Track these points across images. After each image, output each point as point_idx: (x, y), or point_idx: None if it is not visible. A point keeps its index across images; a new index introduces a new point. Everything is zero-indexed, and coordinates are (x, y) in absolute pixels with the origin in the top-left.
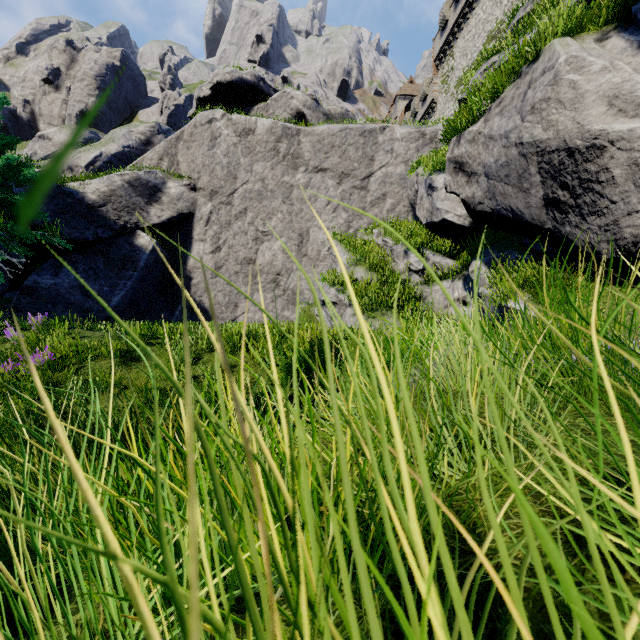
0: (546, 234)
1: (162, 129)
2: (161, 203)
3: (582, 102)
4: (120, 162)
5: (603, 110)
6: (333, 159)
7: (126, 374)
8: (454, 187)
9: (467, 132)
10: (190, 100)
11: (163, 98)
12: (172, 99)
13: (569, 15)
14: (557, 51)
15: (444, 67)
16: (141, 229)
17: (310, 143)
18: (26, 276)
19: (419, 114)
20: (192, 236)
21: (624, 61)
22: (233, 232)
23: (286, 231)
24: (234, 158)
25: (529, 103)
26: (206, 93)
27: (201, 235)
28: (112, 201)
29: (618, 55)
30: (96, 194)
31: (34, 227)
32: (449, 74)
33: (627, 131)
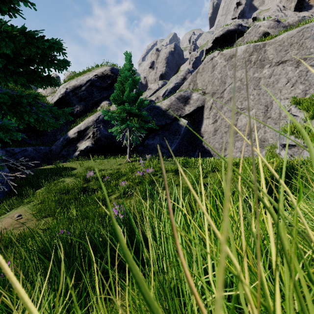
0: None
1: (190, 71)
2: (189, 104)
3: None
4: (174, 90)
5: None
6: (291, 52)
7: (177, 179)
8: None
9: None
10: (202, 53)
11: (190, 57)
12: (194, 55)
13: None
14: None
15: None
16: (181, 117)
17: (273, 48)
18: (145, 141)
19: None
20: (203, 117)
21: None
22: (223, 111)
23: (256, 105)
24: (224, 73)
25: None
26: (209, 46)
27: (207, 115)
28: (171, 107)
29: None
30: (165, 106)
31: (147, 122)
32: None
33: None
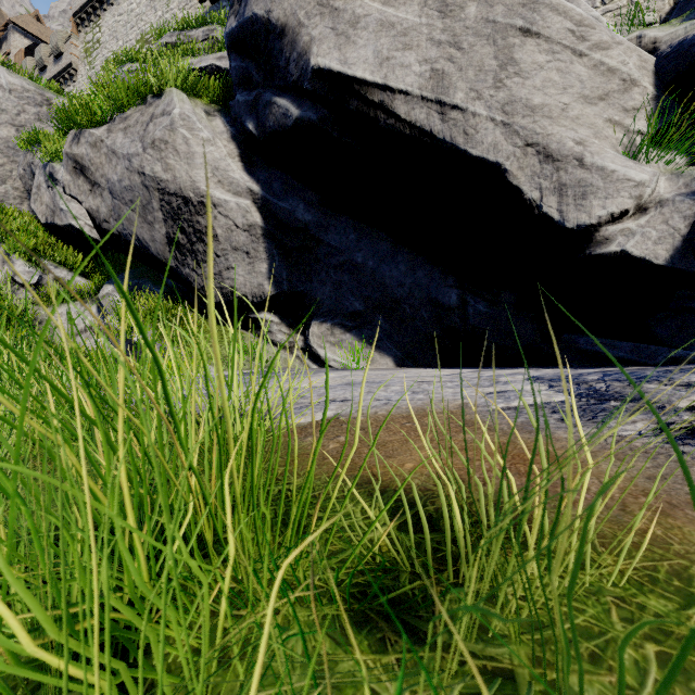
0: (171, 271)
1: None
2: None
3: (194, 160)
4: None
5: (209, 175)
6: None
7: None
8: (75, 191)
9: (88, 132)
10: None
11: None
12: None
13: (187, 74)
14: (175, 101)
15: (88, 33)
16: None
17: None
18: None
19: (50, 71)
20: None
21: (223, 142)
22: None
23: None
24: None
25: (150, 136)
26: None
27: None
28: None
29: (219, 135)
30: None
31: None
32: (95, 46)
33: (224, 201)
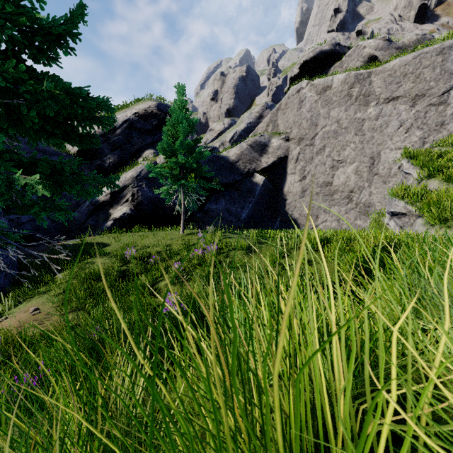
0: None
1: (268, 105)
2: (267, 154)
3: None
4: (245, 133)
5: None
6: (405, 86)
7: (249, 260)
8: None
9: None
10: (285, 80)
11: (269, 85)
12: (274, 83)
13: None
14: None
15: None
16: (256, 172)
17: (381, 80)
18: (204, 205)
19: None
20: (286, 171)
21: None
22: (314, 164)
23: (358, 157)
24: (315, 111)
25: None
26: (295, 72)
27: (292, 170)
28: (242, 158)
29: None
30: (234, 156)
31: (208, 179)
32: None
33: None
